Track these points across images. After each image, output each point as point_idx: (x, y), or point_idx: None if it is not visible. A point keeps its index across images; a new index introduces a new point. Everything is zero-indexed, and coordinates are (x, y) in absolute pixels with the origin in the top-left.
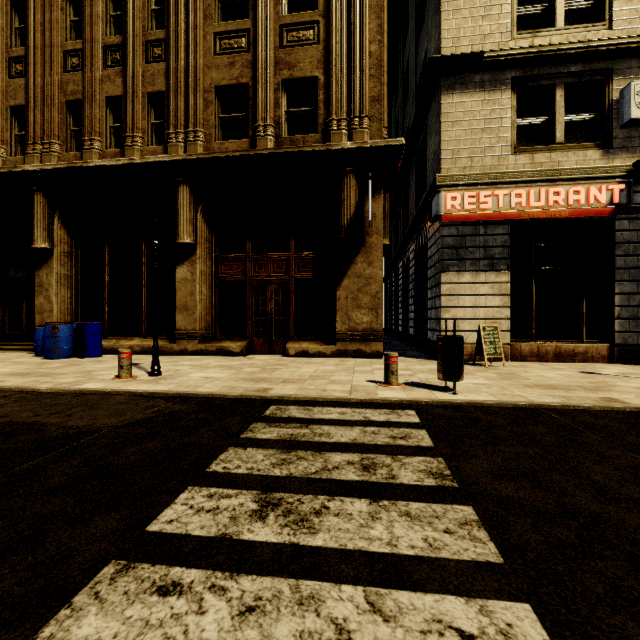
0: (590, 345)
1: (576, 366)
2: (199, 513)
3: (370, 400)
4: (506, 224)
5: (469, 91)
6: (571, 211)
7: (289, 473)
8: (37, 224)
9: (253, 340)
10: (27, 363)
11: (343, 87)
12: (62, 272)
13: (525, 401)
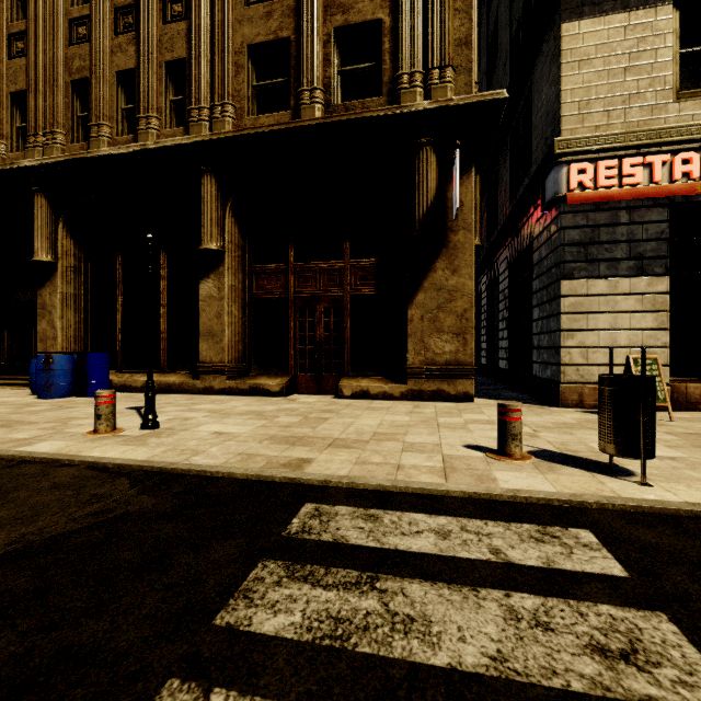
0: None
1: None
2: None
3: (487, 495)
4: (664, 206)
5: (604, 14)
6: None
7: None
8: (37, 232)
9: (297, 375)
10: (9, 404)
11: (417, 29)
12: (68, 291)
13: None
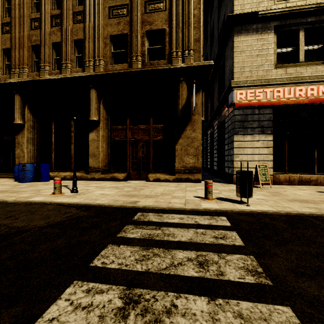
0: (319, 176)
1: (312, 188)
2: (76, 310)
3: (197, 209)
4: (271, 108)
5: (250, 34)
6: (309, 100)
7: (147, 268)
8: (16, 111)
9: (130, 172)
10: (8, 185)
11: (179, 34)
12: (29, 136)
13: (293, 211)
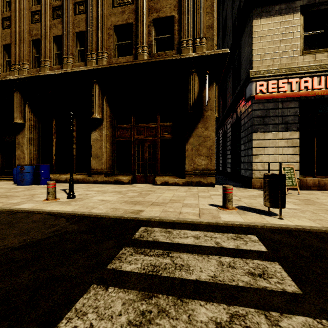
0: None
1: None
2: None
3: (216, 223)
4: (296, 101)
5: (271, 16)
6: None
7: None
8: (16, 109)
9: (136, 175)
10: (4, 188)
11: (190, 20)
12: (30, 136)
13: None
